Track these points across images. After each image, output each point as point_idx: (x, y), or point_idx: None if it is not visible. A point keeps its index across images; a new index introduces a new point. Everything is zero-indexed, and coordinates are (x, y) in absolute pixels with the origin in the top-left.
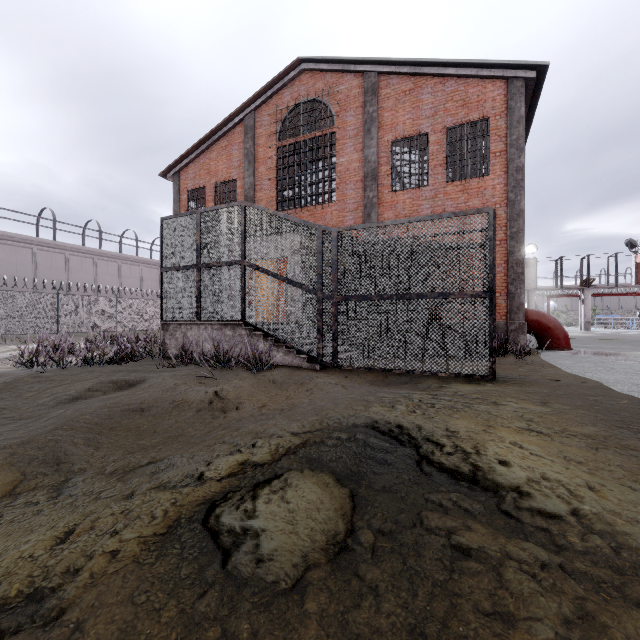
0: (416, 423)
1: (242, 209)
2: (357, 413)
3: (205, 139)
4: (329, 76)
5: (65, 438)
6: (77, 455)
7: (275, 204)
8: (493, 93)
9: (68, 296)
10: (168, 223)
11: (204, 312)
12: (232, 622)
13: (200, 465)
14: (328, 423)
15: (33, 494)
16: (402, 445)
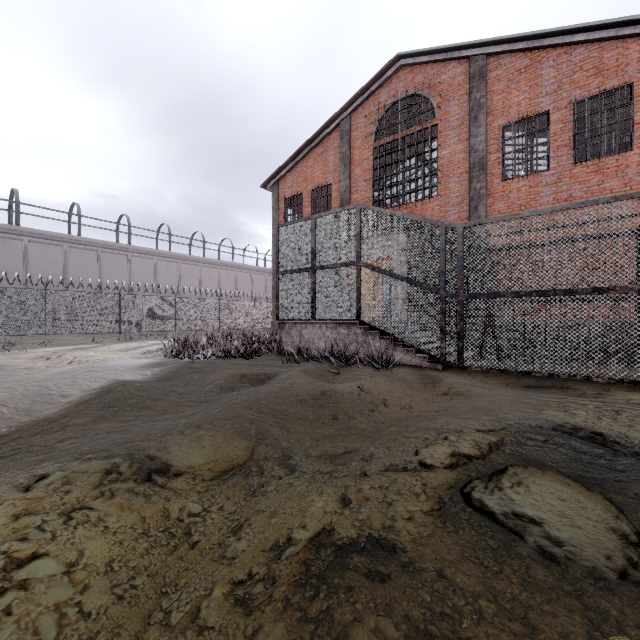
0: (616, 430)
1: (357, 212)
2: (531, 415)
3: (302, 148)
4: (429, 68)
5: (262, 419)
6: (278, 435)
7: (371, 204)
8: (638, 53)
9: (183, 299)
10: (284, 230)
11: (318, 312)
12: (587, 600)
13: (407, 453)
14: (507, 423)
15: (270, 464)
16: (618, 452)
